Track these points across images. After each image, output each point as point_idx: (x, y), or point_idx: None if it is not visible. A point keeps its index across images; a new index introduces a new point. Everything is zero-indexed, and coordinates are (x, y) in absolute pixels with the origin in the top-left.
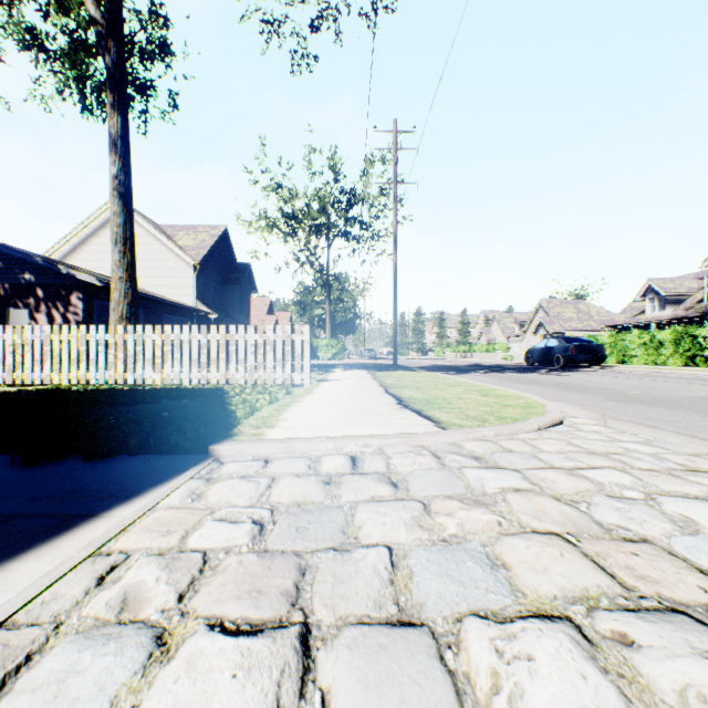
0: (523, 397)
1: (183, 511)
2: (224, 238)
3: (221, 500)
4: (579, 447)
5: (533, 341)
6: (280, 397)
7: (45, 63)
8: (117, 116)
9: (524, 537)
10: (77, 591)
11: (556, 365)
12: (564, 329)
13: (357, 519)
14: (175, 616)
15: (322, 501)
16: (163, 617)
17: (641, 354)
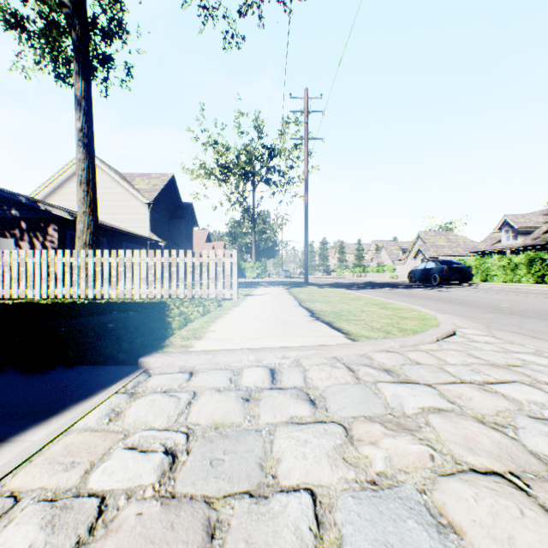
0: (416, 310)
1: (96, 435)
2: (171, 183)
3: (138, 420)
4: (479, 359)
5: (413, 264)
6: (211, 310)
7: (27, 41)
8: (82, 81)
9: (465, 478)
10: None
11: (434, 283)
12: (438, 254)
13: (276, 448)
14: None
15: (240, 423)
16: None
17: (500, 274)
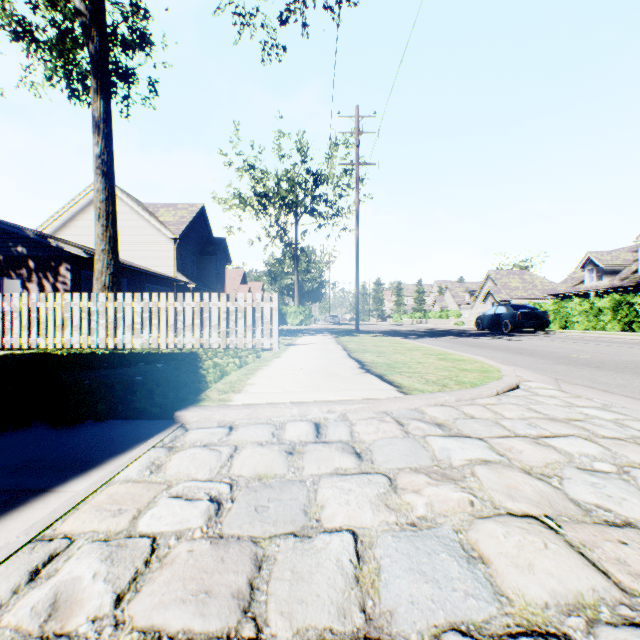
0: (479, 361)
1: (139, 486)
2: (201, 214)
3: (180, 472)
4: (539, 413)
5: (482, 308)
6: (249, 361)
7: (36, 53)
8: (100, 100)
9: (500, 520)
10: (4, 590)
11: (505, 330)
12: (511, 297)
13: (320, 496)
14: (106, 628)
15: (284, 474)
16: (92, 630)
17: (581, 320)
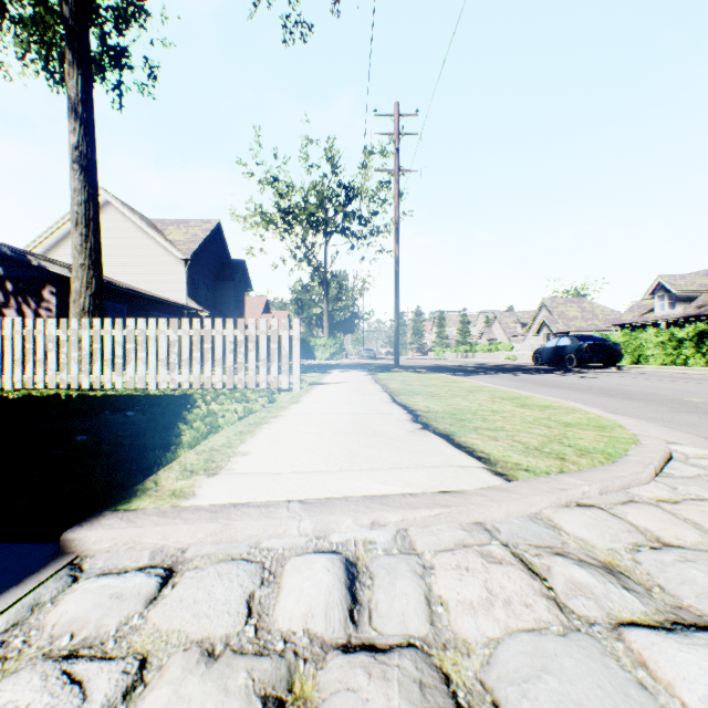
0: (576, 409)
1: None
2: (217, 233)
3: None
4: None
5: (536, 340)
6: (257, 408)
7: (10, 30)
8: (77, 76)
9: None
10: None
11: (569, 365)
12: (568, 328)
13: None
14: None
15: None
16: None
17: (658, 354)
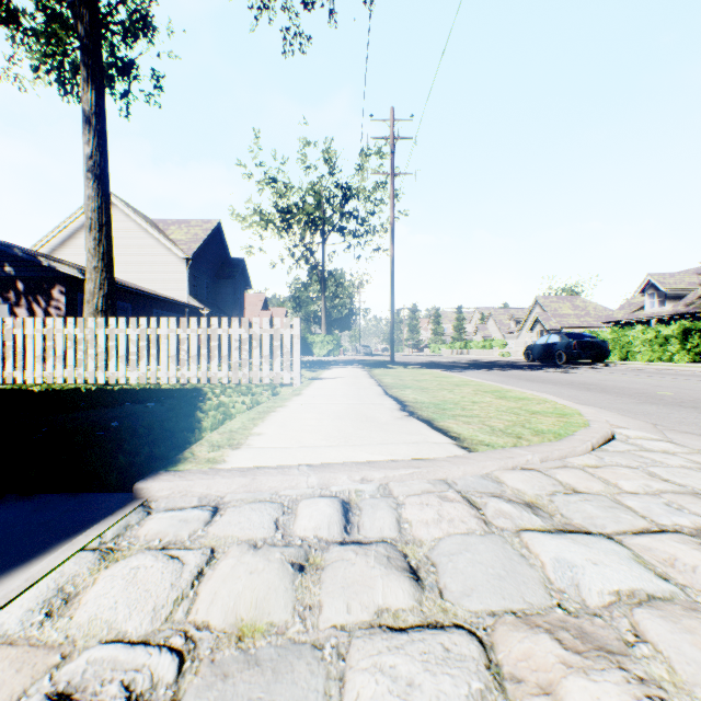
0: (548, 400)
1: (7, 655)
2: (217, 232)
3: (99, 617)
4: (671, 482)
5: (530, 337)
6: (263, 400)
7: (22, 42)
8: (91, 91)
9: None
10: None
11: (559, 362)
12: (561, 325)
13: None
14: None
15: (283, 628)
16: None
17: (645, 350)
